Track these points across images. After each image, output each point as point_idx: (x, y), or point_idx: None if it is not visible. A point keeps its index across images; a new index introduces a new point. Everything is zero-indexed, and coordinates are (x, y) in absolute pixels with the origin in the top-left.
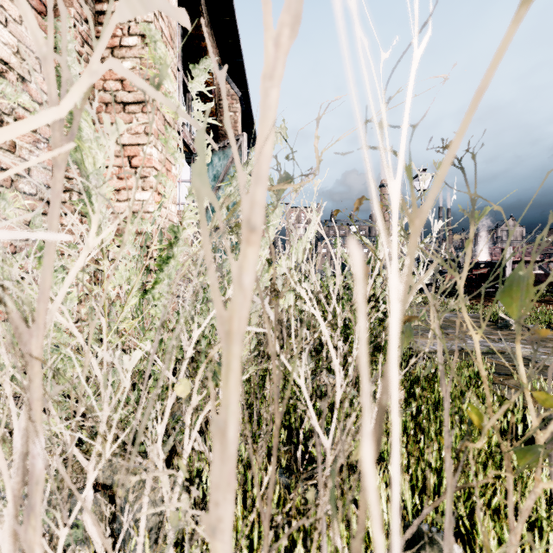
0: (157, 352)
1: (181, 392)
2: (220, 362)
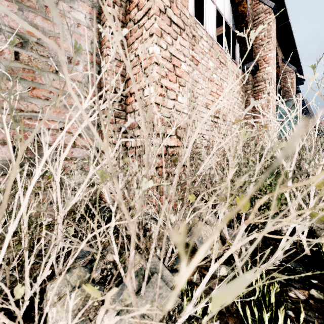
0: None
1: None
2: None
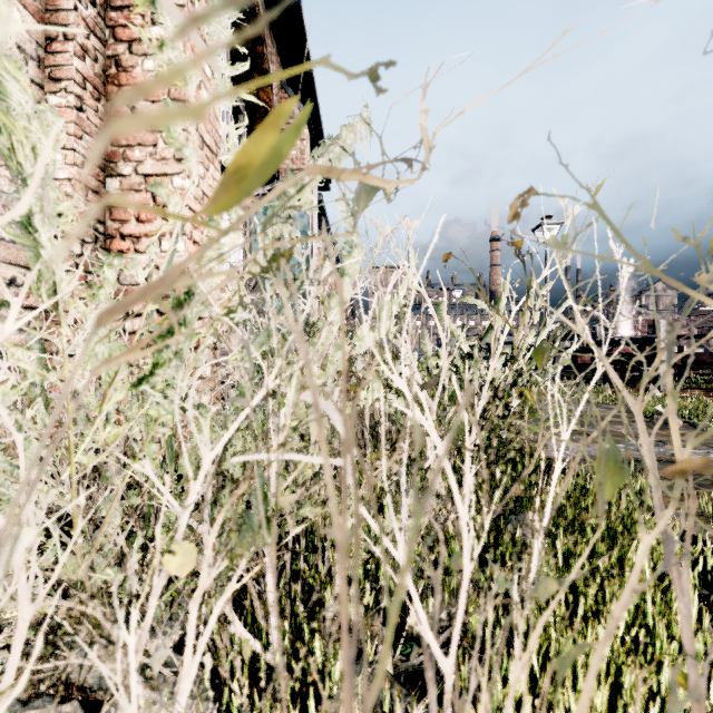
0: (172, 472)
1: (178, 567)
2: (250, 512)
